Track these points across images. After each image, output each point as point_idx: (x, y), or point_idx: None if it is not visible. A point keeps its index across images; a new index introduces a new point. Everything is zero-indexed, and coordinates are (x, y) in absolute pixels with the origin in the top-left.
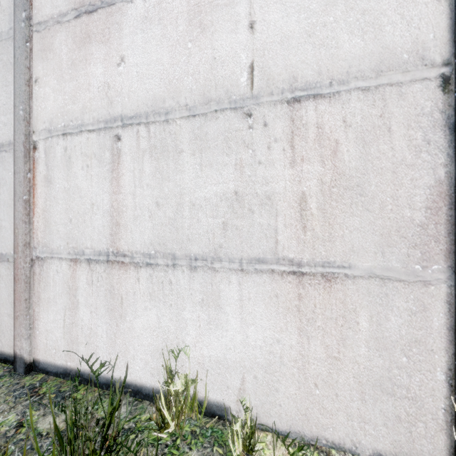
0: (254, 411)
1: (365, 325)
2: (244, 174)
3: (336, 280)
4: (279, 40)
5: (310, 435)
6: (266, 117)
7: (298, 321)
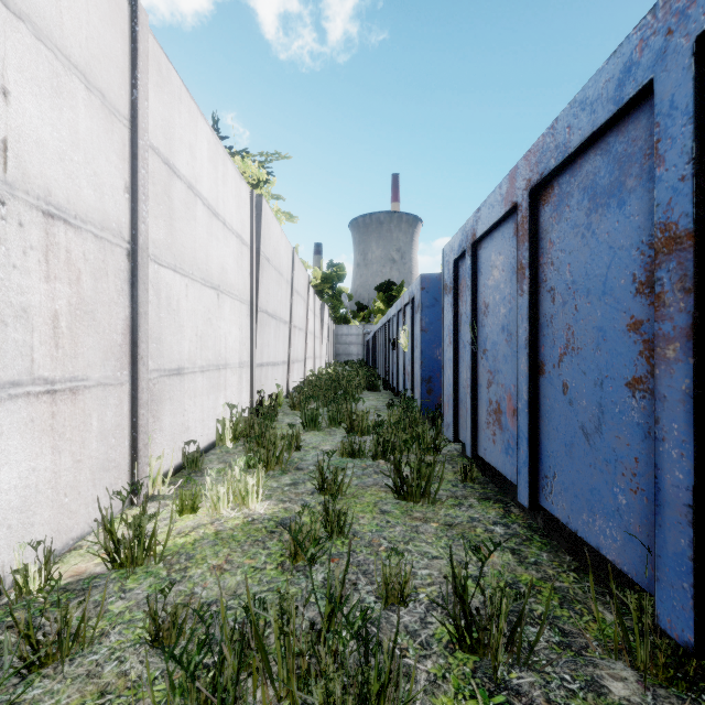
0: (8, 570)
1: (96, 424)
2: None
3: (80, 392)
4: (36, 139)
5: (62, 546)
6: (22, 216)
7: (52, 440)
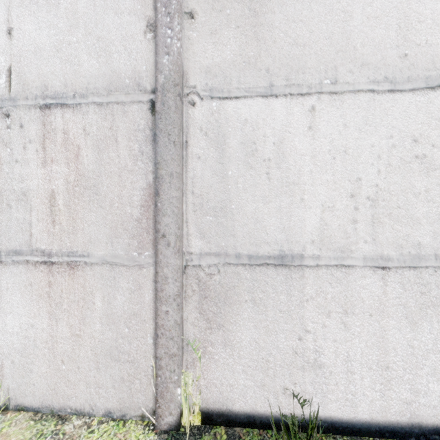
0: (11, 394)
1: (100, 305)
2: (3, 171)
3: (78, 267)
4: (33, 50)
5: (58, 407)
6: (22, 119)
7: (48, 306)
